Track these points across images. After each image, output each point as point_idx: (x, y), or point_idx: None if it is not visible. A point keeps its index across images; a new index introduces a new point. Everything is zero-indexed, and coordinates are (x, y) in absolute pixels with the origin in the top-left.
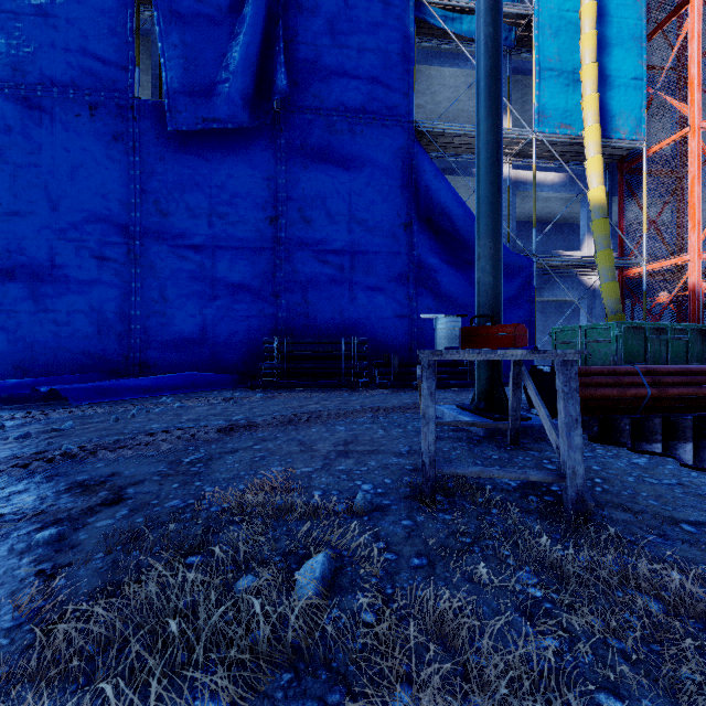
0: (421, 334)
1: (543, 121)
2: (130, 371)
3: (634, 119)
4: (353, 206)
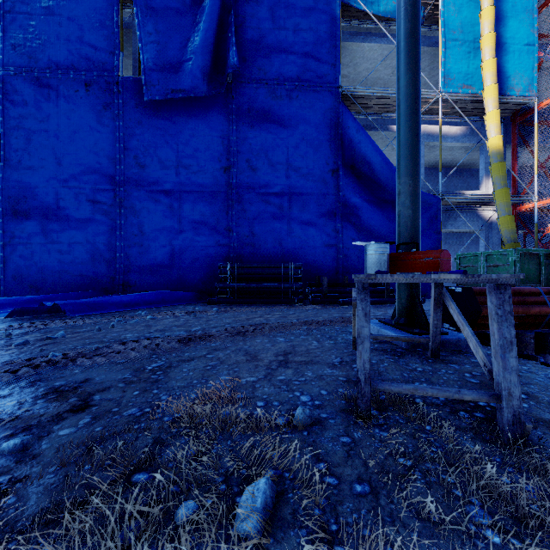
0: (346, 260)
1: (448, 83)
2: (116, 289)
3: (527, 79)
4: (290, 157)
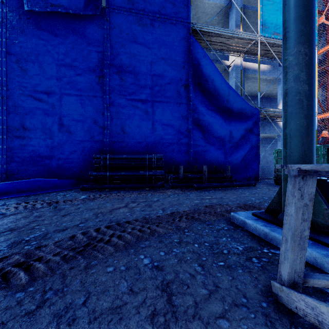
0: (195, 153)
1: (264, 30)
2: None
3: None
4: (153, 72)
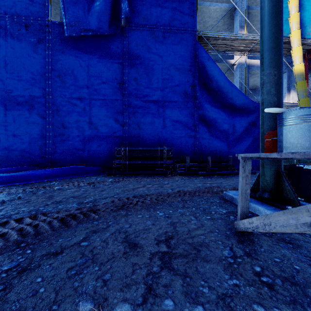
0: (201, 145)
1: None
2: (46, 165)
3: None
4: (164, 77)
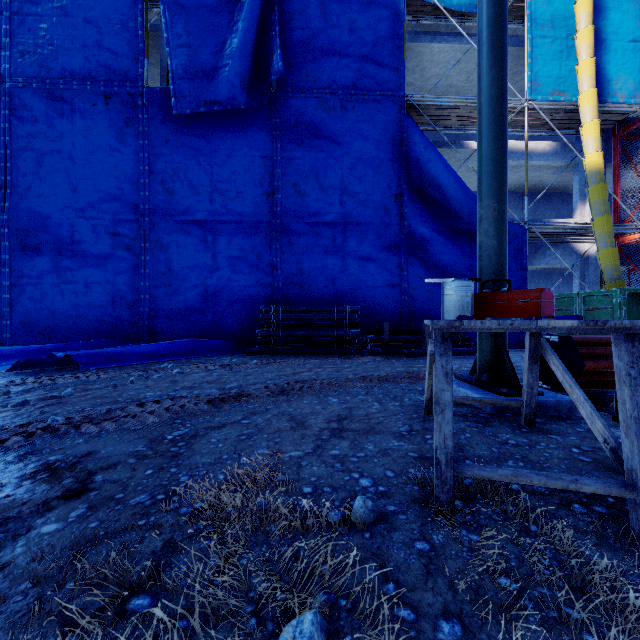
0: (412, 302)
1: (535, 89)
2: (140, 337)
3: (633, 82)
4: (345, 180)
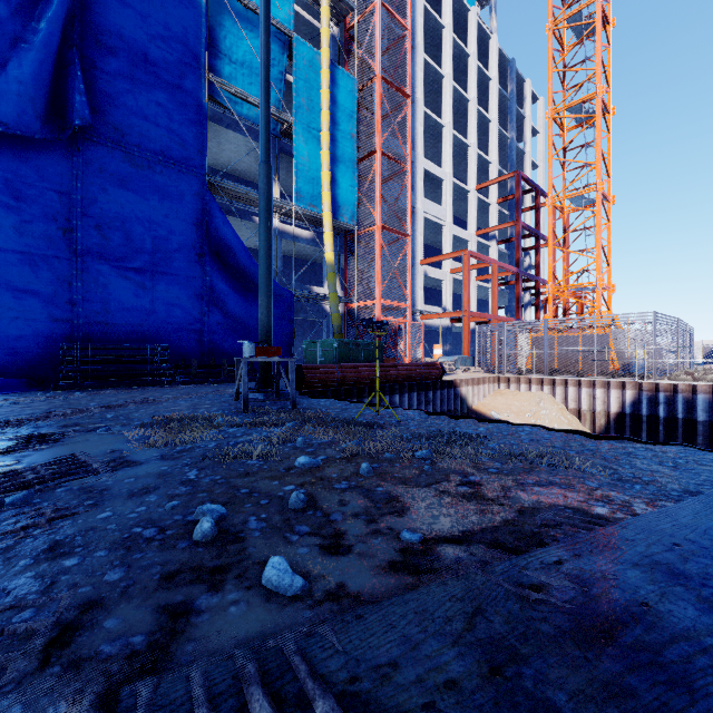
0: (213, 343)
1: (299, 199)
2: None
3: (351, 211)
4: (153, 233)
